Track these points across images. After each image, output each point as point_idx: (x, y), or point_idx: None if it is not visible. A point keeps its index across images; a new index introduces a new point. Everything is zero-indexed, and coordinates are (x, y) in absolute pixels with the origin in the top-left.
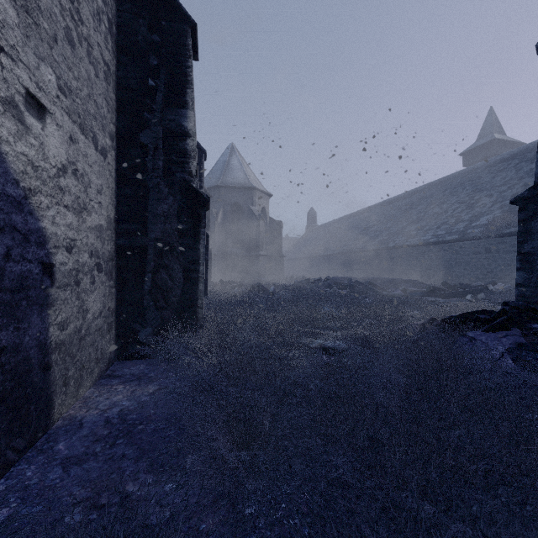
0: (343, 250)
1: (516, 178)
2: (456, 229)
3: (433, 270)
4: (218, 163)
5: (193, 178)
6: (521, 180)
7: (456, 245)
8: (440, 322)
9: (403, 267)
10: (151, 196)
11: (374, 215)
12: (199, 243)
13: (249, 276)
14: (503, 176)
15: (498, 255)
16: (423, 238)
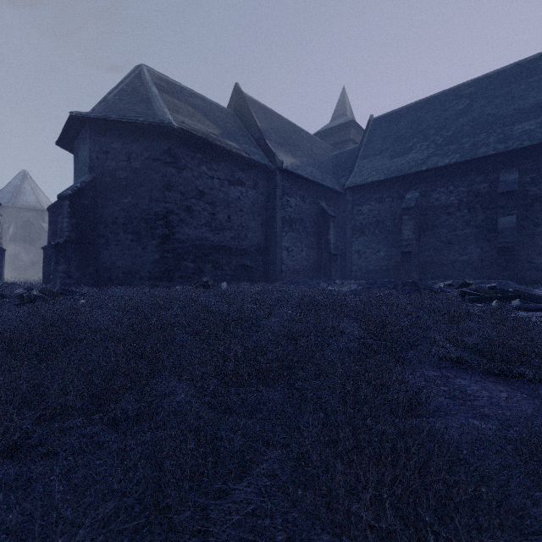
0: None
1: None
2: None
3: None
4: (10, 185)
5: (1, 245)
6: None
7: None
8: None
9: None
10: None
11: None
12: (3, 262)
13: (41, 275)
14: None
15: None
16: None
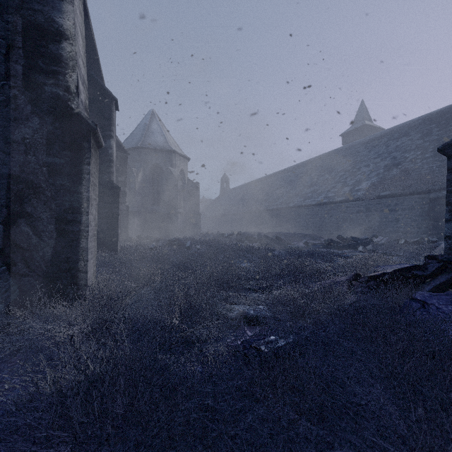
0: (251, 209)
1: (387, 152)
2: (343, 192)
3: (325, 226)
4: (139, 126)
5: (72, 96)
6: (390, 154)
7: (343, 205)
8: (368, 278)
9: (301, 224)
10: (3, 113)
11: (276, 181)
12: (81, 184)
13: (168, 231)
14: (377, 150)
15: (376, 214)
16: (317, 199)
